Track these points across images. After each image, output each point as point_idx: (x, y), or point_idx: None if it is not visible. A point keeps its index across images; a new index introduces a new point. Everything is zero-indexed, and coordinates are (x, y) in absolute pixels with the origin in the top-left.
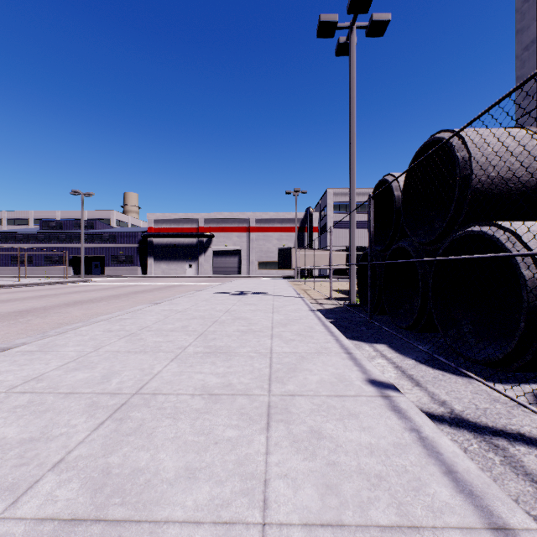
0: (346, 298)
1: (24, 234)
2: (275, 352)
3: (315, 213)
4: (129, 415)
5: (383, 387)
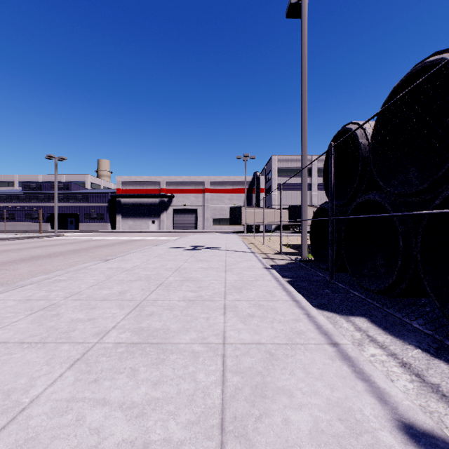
0: (295, 252)
1: (7, 194)
2: (230, 343)
3: (261, 177)
4: None
5: None
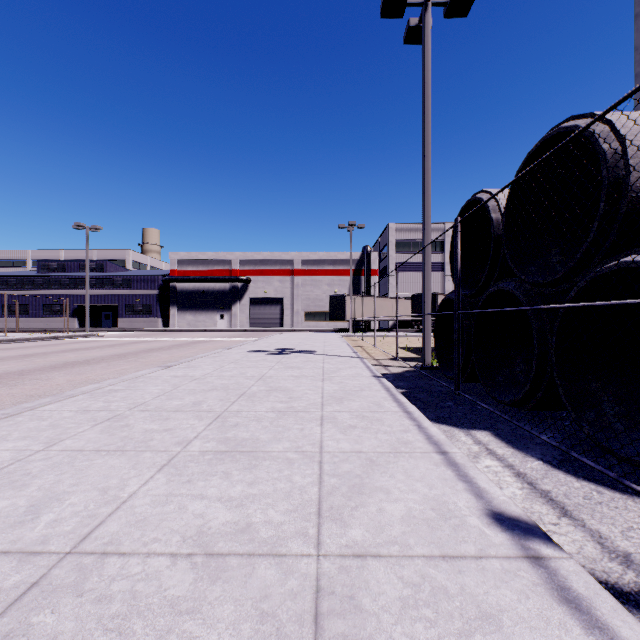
0: (416, 358)
1: (18, 278)
2: (327, 451)
3: (373, 253)
4: (29, 623)
5: (521, 532)
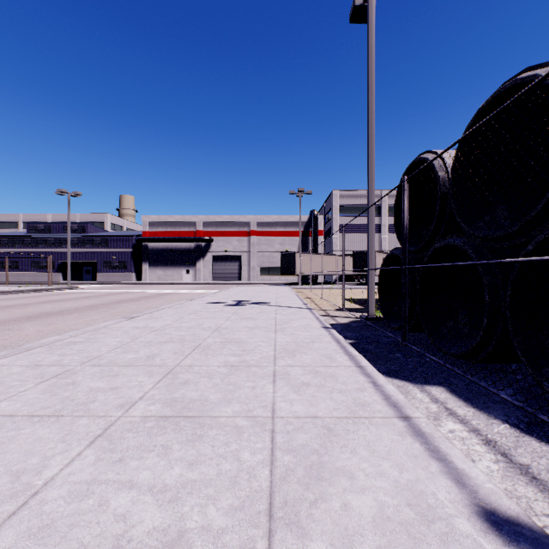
0: (360, 308)
1: (10, 238)
2: (280, 417)
3: (319, 216)
4: None
5: (529, 545)
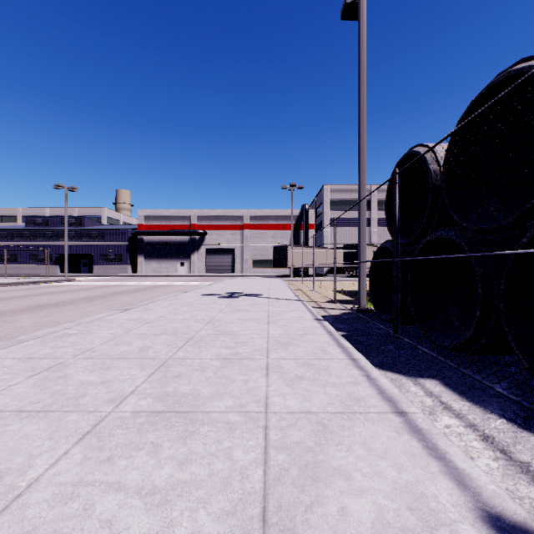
0: (351, 300)
1: (9, 231)
2: (274, 412)
3: (310, 210)
4: None
5: None
